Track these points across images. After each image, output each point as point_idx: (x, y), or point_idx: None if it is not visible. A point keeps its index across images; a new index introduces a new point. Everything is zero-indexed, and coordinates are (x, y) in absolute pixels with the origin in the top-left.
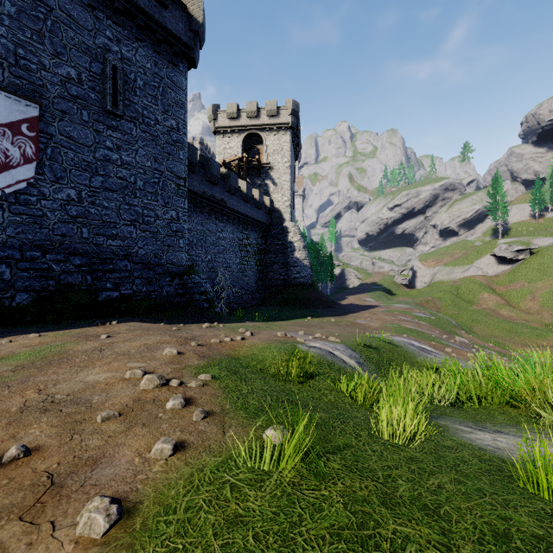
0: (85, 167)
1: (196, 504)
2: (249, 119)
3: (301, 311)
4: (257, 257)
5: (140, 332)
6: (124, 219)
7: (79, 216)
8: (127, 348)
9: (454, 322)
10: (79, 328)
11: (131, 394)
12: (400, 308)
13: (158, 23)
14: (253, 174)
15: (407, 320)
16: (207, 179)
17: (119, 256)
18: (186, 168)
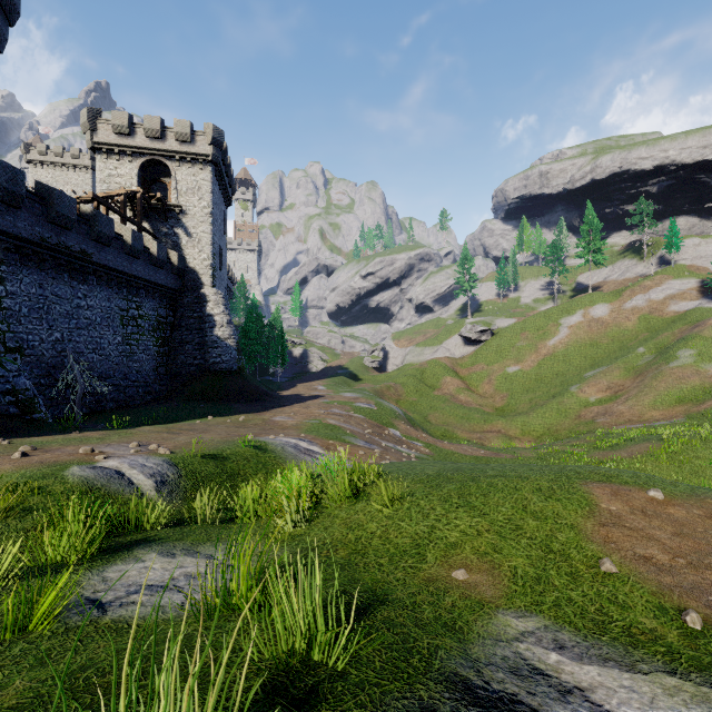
0: None
1: None
2: (149, 140)
3: (210, 408)
4: (157, 334)
5: None
6: None
7: None
8: None
9: (400, 412)
10: None
11: None
12: (346, 397)
13: None
14: (156, 217)
15: (339, 413)
16: (50, 219)
17: None
18: None
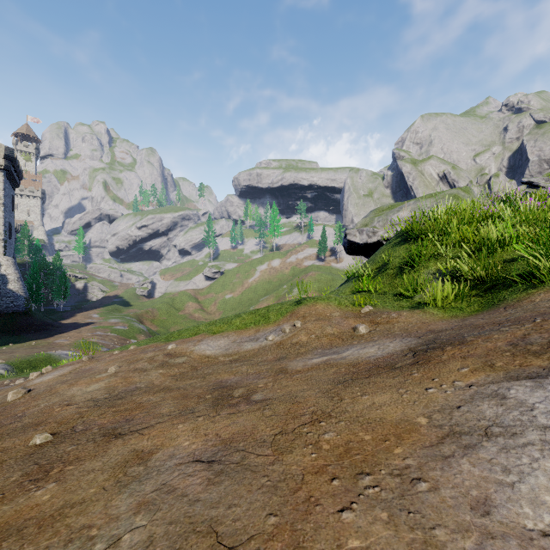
0: None
1: None
2: None
3: (8, 339)
4: None
5: None
6: None
7: None
8: None
9: (145, 329)
10: None
11: None
12: (110, 323)
13: None
14: None
15: (100, 334)
16: None
17: None
18: None
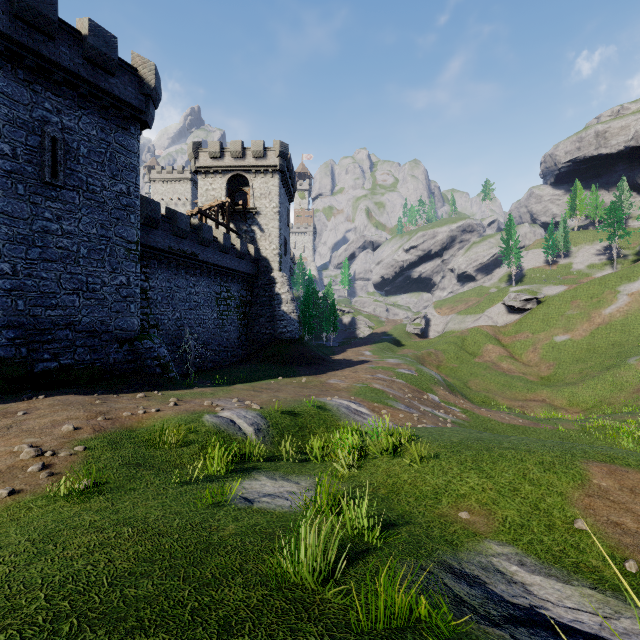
0: (21, 240)
1: (3, 515)
2: (233, 160)
3: (279, 370)
4: (240, 310)
5: (60, 407)
6: (66, 288)
7: (13, 289)
8: (34, 425)
9: (439, 378)
10: (4, 404)
11: (10, 463)
12: (389, 363)
13: (104, 91)
14: (239, 219)
15: (383, 378)
16: (174, 233)
17: (60, 325)
18: (138, 231)
